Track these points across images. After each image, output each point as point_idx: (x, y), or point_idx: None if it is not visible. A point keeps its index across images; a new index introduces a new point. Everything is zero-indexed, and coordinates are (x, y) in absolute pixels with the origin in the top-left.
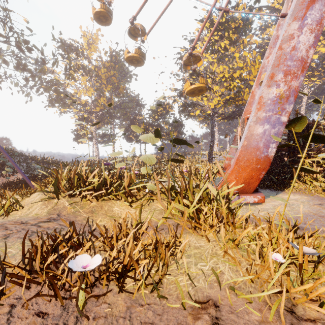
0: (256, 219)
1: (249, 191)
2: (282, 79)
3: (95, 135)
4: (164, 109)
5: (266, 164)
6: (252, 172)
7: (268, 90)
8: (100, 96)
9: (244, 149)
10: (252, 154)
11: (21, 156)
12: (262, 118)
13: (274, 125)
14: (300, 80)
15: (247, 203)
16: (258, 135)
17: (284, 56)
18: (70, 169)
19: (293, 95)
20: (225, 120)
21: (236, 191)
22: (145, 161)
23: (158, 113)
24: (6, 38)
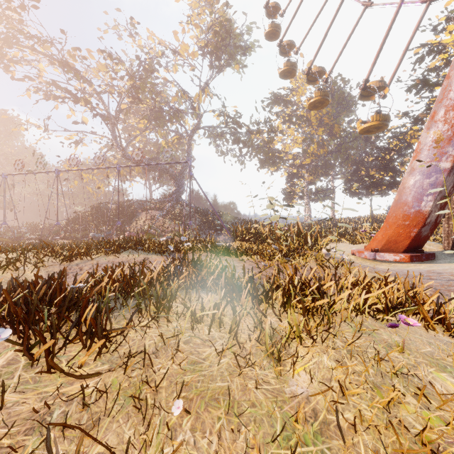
0: (294, 246)
1: (397, 250)
2: (441, 119)
3: (306, 192)
4: (401, 142)
5: (418, 220)
6: (398, 230)
7: (426, 133)
8: (308, 145)
9: (394, 205)
10: (400, 209)
11: (235, 220)
12: (415, 168)
13: (429, 175)
14: None
15: (388, 262)
16: (408, 188)
17: (449, 87)
18: (251, 227)
19: None
20: None
21: (374, 248)
22: (271, 219)
23: (390, 150)
24: (226, 124)
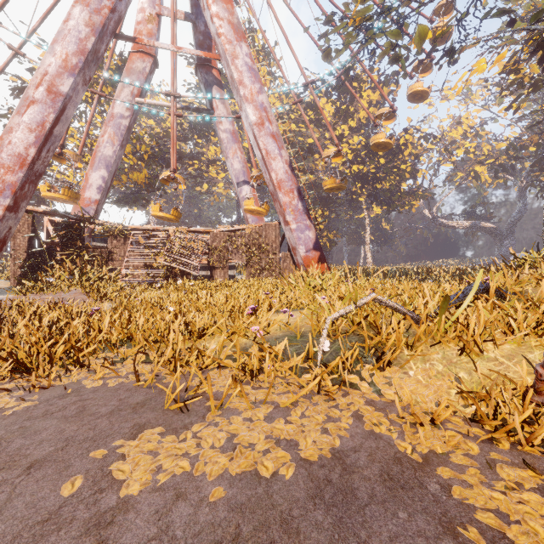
0: None
1: None
2: None
3: None
4: None
5: None
6: None
7: None
8: None
9: None
10: None
11: None
12: None
13: None
14: (20, 176)
15: None
16: None
17: (2, 148)
18: None
19: (10, 189)
20: (118, 204)
21: None
22: None
23: None
24: None
